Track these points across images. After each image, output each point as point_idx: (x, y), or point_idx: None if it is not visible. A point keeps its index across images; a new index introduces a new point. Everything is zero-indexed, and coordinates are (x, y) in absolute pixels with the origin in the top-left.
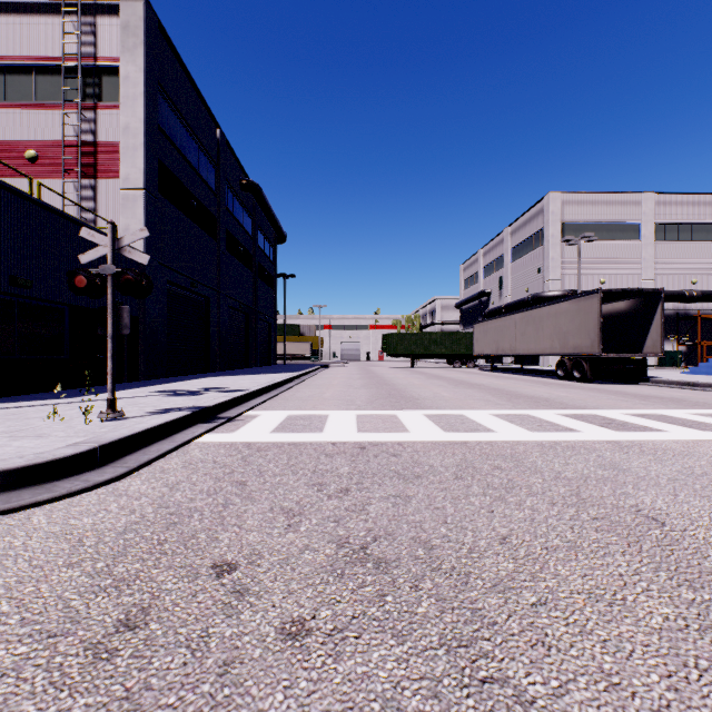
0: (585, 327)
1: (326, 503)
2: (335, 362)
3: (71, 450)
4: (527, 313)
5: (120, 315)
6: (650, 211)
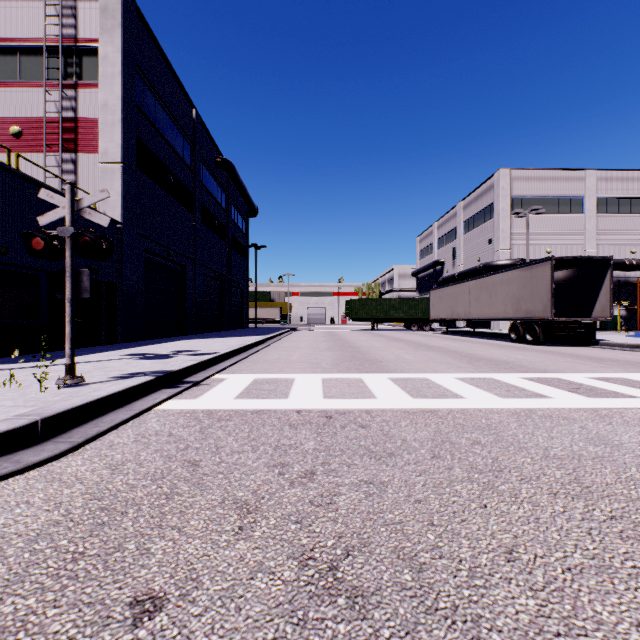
0: (538, 293)
1: (287, 493)
2: (302, 325)
3: (6, 424)
4: (481, 280)
5: (80, 278)
6: (592, 187)
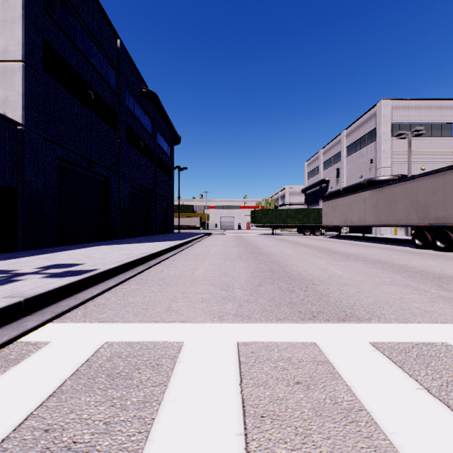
0: None
1: None
2: (216, 230)
3: None
4: (378, 189)
5: None
6: None
